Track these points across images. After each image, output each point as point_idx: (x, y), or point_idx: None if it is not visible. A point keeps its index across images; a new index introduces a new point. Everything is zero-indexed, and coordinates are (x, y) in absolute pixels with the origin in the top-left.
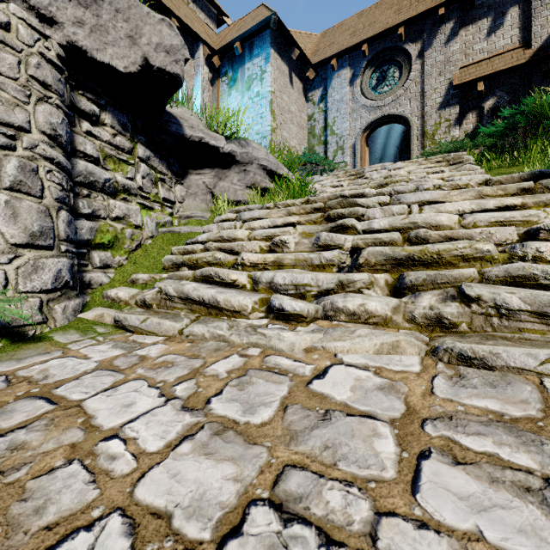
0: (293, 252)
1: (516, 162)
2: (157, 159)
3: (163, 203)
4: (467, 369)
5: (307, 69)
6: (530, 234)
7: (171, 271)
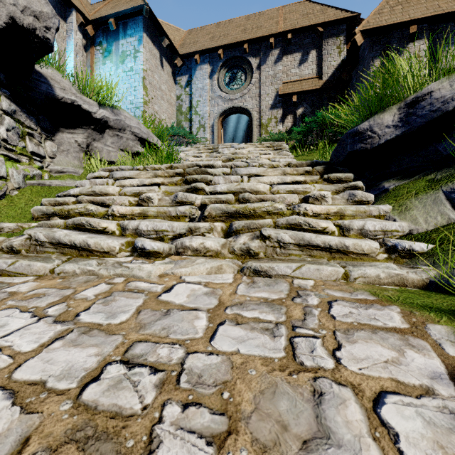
0: (157, 206)
1: (312, 153)
2: (25, 114)
3: (32, 156)
4: (258, 278)
5: (175, 57)
6: (305, 199)
7: (41, 220)
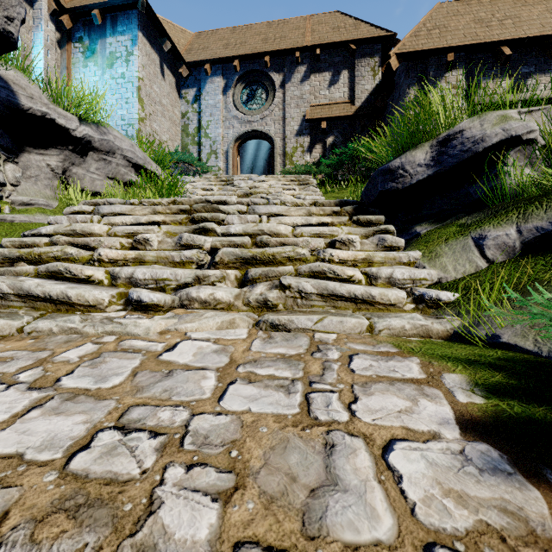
0: (156, 250)
1: (343, 190)
2: None
3: None
4: (275, 333)
5: (180, 65)
6: (332, 243)
7: (1, 266)
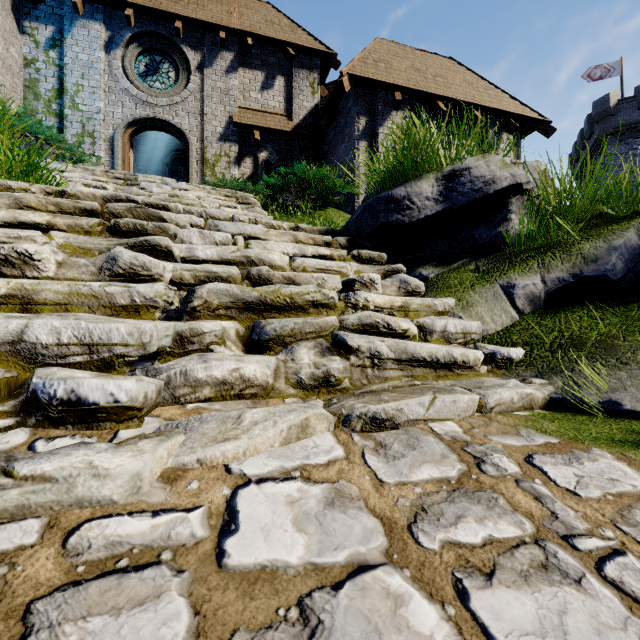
0: (52, 279)
1: (292, 218)
2: None
3: None
4: (380, 435)
5: None
6: (348, 284)
7: None
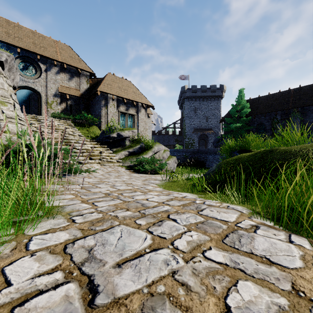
0: None
1: (83, 129)
2: None
3: None
4: (104, 166)
5: None
6: (101, 152)
7: None
